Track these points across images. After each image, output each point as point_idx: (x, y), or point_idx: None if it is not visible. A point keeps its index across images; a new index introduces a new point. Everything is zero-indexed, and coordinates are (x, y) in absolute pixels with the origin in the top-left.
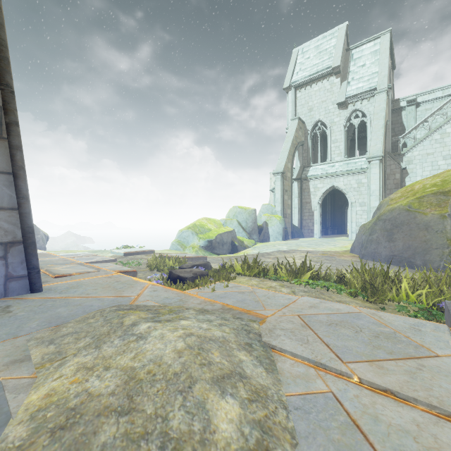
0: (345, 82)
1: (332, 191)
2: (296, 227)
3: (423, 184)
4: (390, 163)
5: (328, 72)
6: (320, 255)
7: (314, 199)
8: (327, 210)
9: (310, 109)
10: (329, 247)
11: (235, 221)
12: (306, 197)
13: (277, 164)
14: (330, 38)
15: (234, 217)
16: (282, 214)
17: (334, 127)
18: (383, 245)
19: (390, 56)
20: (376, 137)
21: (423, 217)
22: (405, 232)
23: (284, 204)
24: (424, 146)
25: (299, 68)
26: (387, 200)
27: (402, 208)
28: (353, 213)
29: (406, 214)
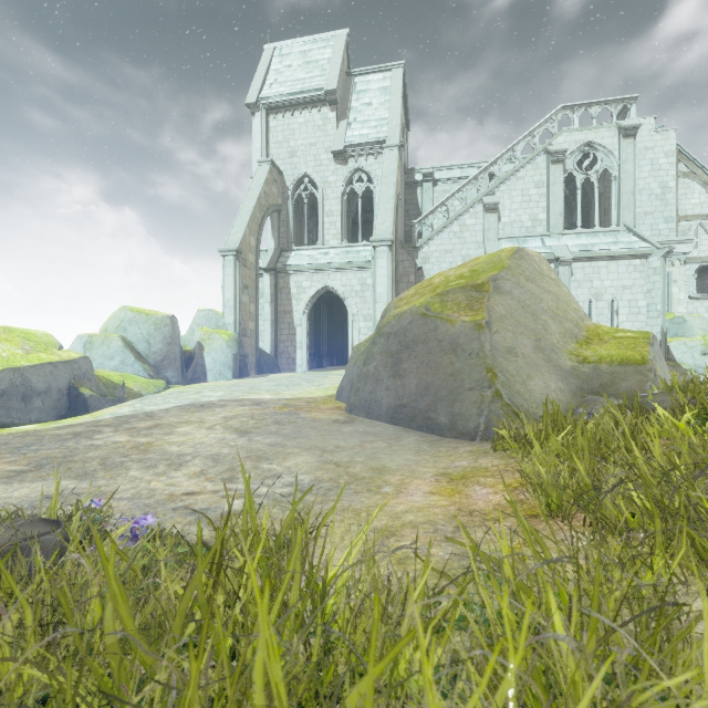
0: (345, 121)
1: (330, 298)
2: (266, 355)
3: (445, 277)
4: (403, 259)
5: (320, 98)
6: (273, 410)
7: (298, 307)
8: (322, 327)
9: (292, 153)
10: (307, 390)
11: (117, 340)
12: (285, 303)
13: (230, 235)
14: (323, 45)
15: (118, 331)
16: (237, 330)
17: (328, 190)
18: (385, 385)
19: (403, 107)
20: (385, 210)
21: (448, 327)
22: (421, 357)
23: (241, 311)
24: (442, 240)
25: (275, 77)
26: (395, 302)
27: (416, 311)
28: (355, 332)
29: (423, 323)
